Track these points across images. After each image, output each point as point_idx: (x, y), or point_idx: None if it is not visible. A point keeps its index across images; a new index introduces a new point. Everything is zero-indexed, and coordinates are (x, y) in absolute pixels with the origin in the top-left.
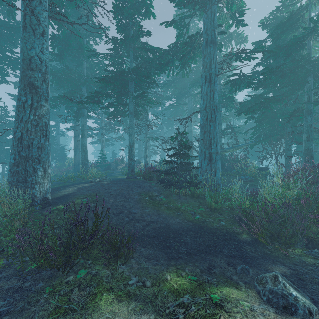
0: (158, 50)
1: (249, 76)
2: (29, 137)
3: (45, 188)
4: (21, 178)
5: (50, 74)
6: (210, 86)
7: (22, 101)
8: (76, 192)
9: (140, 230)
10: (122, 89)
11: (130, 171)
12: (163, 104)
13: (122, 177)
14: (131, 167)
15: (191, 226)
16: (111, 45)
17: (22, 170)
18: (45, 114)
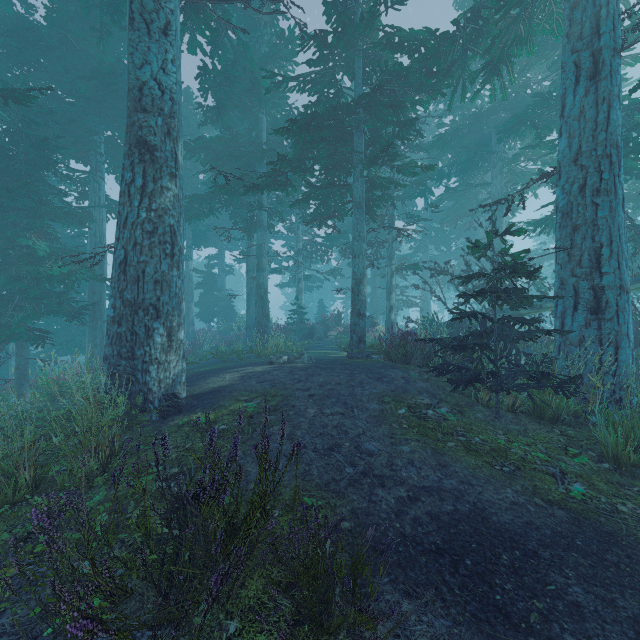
0: (426, 37)
1: None
2: (138, 259)
3: (170, 372)
4: (125, 349)
5: (201, 148)
6: (593, 89)
7: (126, 183)
8: (235, 385)
9: (390, 514)
10: (337, 147)
11: (357, 340)
12: (429, 192)
13: (338, 355)
14: (358, 331)
15: (563, 523)
16: (314, 54)
17: (127, 332)
18: (169, 207)
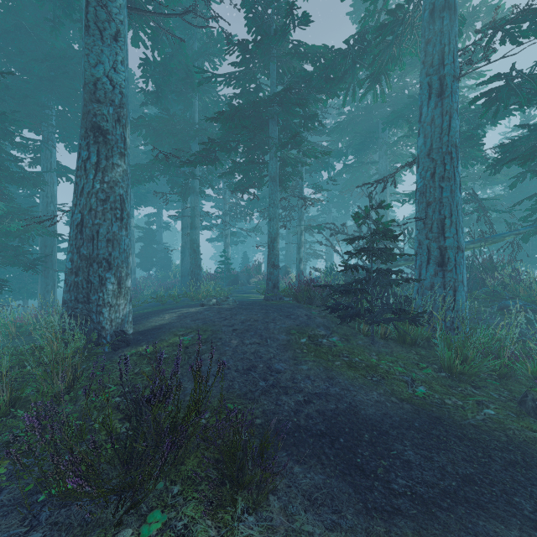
0: (325, 51)
1: (534, 77)
2: (93, 222)
3: (120, 313)
4: (82, 295)
5: (142, 125)
6: (440, 104)
7: (82, 159)
8: (174, 323)
9: (290, 413)
10: (256, 133)
11: (272, 286)
12: (331, 167)
13: (258, 298)
14: (273, 278)
15: (408, 413)
16: (238, 57)
17: (83, 281)
18: (119, 180)
